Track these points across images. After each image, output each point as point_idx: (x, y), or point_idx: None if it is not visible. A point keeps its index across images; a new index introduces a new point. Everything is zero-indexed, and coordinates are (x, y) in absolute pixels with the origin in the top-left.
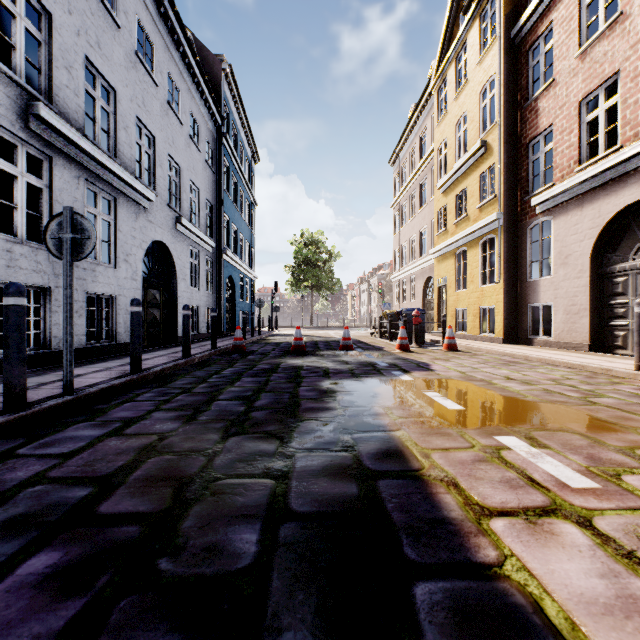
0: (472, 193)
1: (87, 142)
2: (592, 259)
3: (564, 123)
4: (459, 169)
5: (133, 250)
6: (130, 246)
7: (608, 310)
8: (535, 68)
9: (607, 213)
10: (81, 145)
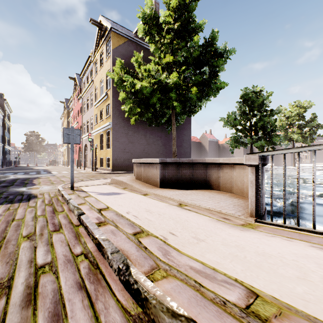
0: None
1: None
2: None
3: None
4: None
5: None
6: None
7: None
8: None
9: None
10: None
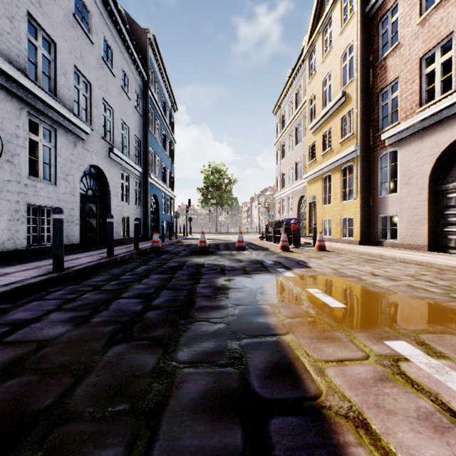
0: (335, 132)
1: (27, 80)
2: (430, 179)
3: (407, 75)
4: (325, 114)
5: (71, 171)
6: (69, 168)
7: (443, 219)
8: (383, 36)
9: (443, 143)
10: (21, 82)
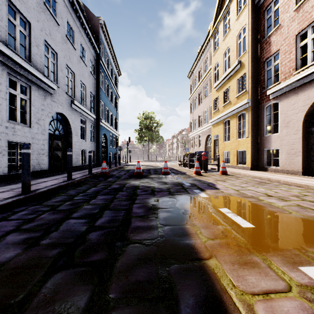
0: (233, 89)
1: (7, 49)
2: (303, 123)
3: (286, 48)
4: (225, 77)
5: (42, 117)
6: (40, 115)
7: (313, 152)
8: (268, 21)
9: (313, 97)
10: (2, 50)
